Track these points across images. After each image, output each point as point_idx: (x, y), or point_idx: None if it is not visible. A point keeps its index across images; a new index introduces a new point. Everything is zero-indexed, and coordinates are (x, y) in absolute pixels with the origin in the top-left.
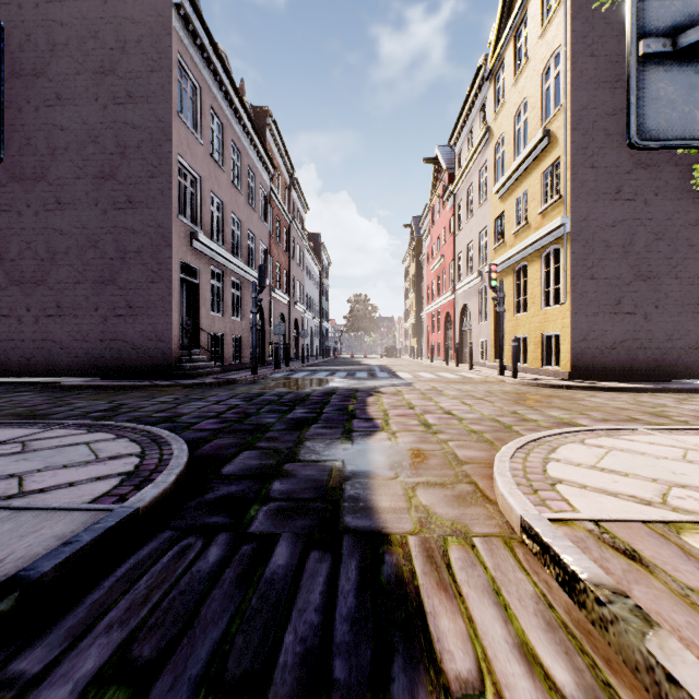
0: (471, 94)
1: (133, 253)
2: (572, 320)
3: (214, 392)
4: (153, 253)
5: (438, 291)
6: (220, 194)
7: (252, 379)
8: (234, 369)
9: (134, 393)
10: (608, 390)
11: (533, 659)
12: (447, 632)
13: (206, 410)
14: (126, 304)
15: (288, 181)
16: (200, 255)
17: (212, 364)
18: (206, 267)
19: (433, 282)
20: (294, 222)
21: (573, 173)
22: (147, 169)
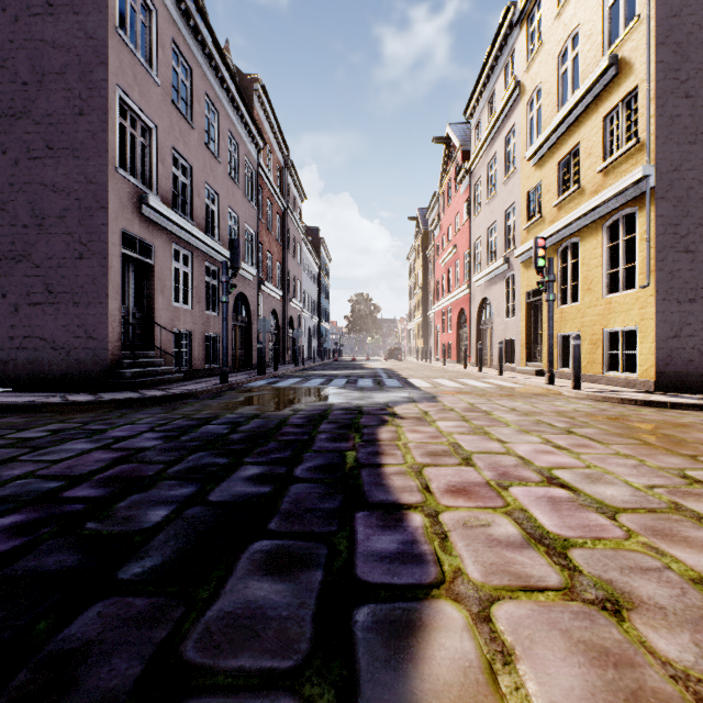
0: (494, 48)
1: (54, 219)
2: (659, 309)
3: (138, 416)
4: (81, 219)
5: (449, 285)
6: (187, 156)
7: (220, 390)
8: (207, 375)
9: (10, 418)
10: None
11: None
12: None
13: (62, 468)
14: (44, 288)
15: (282, 163)
16: (155, 227)
17: (171, 369)
18: (166, 244)
19: (442, 276)
20: (288, 208)
21: (661, 104)
22: (73, 104)
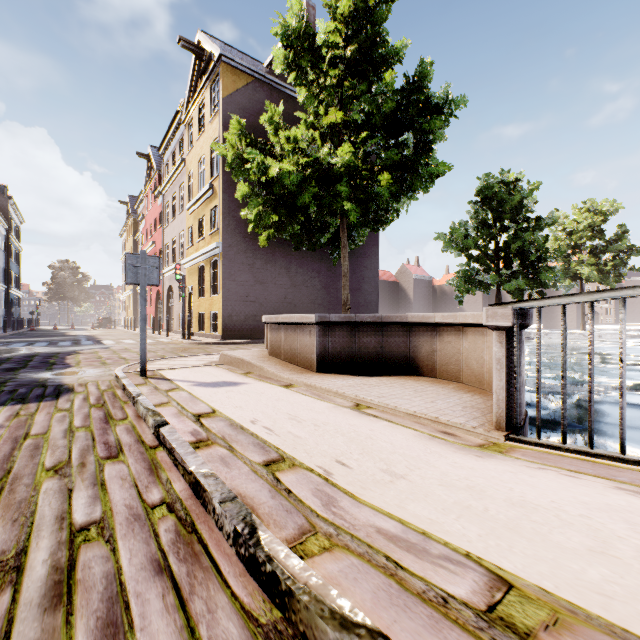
0: (173, 125)
1: None
2: (224, 304)
3: None
4: None
5: None
6: None
7: None
8: None
9: None
10: (233, 344)
11: (100, 388)
12: (80, 389)
13: None
14: None
15: None
16: None
17: None
18: None
19: None
20: None
21: (224, 217)
22: None
